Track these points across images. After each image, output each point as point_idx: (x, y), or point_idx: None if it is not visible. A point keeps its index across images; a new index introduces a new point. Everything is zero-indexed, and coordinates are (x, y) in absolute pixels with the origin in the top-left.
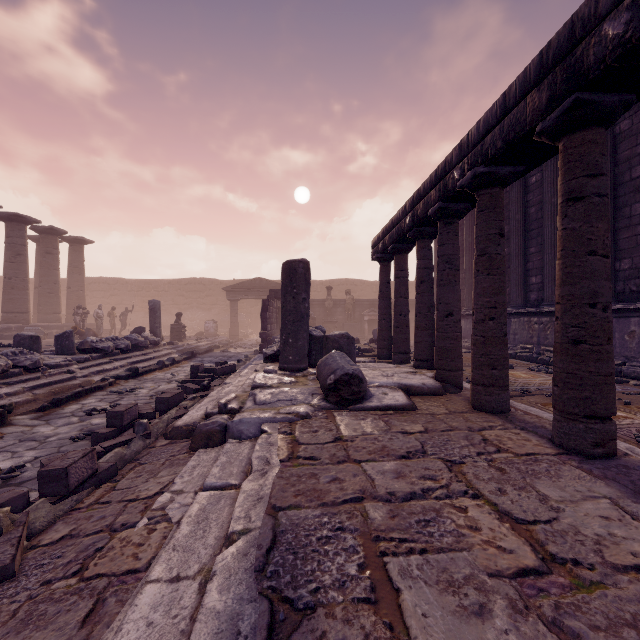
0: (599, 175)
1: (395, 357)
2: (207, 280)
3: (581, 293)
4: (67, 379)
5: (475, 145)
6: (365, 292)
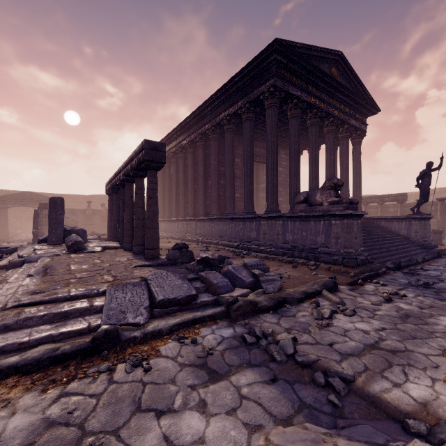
0: (141, 189)
1: (113, 239)
2: None
3: (137, 216)
4: None
5: (124, 169)
6: None
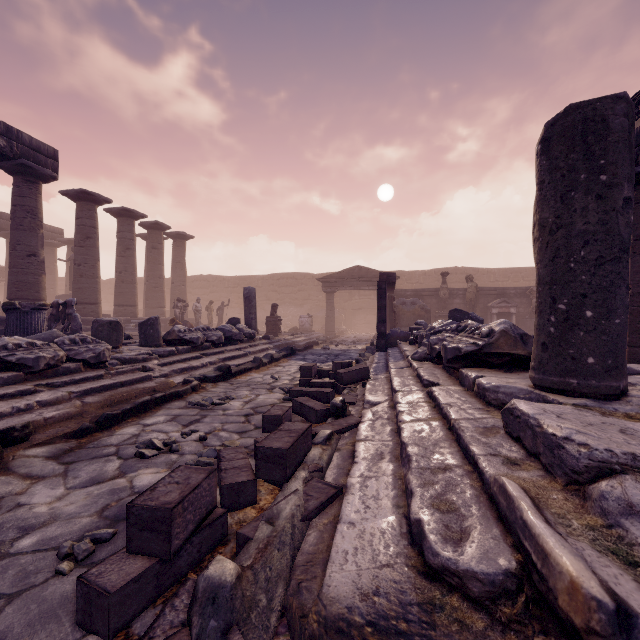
0: None
1: None
2: (299, 274)
3: None
4: (138, 379)
5: None
6: (479, 282)
